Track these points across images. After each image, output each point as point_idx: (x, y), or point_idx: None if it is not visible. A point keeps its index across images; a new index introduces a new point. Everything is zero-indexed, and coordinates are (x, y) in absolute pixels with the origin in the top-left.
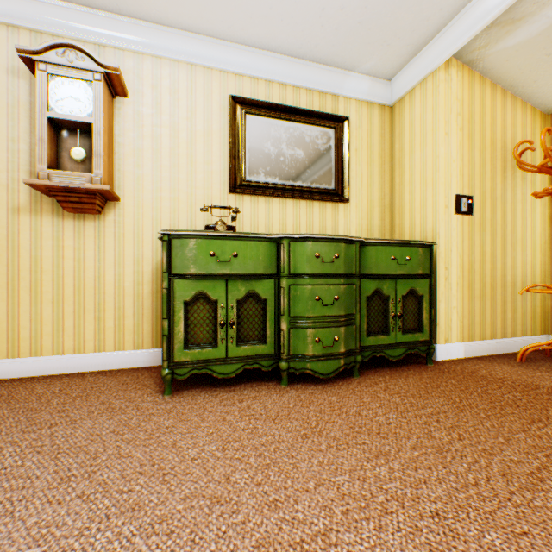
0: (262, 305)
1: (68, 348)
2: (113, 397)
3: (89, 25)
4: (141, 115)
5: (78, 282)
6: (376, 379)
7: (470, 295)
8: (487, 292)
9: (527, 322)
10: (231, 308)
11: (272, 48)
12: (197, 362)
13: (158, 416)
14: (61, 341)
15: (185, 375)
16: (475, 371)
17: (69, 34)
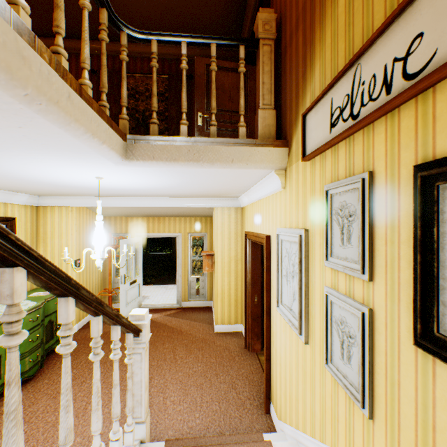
0: None
1: None
2: None
3: None
4: None
5: None
6: (54, 362)
7: None
8: None
9: None
10: None
11: None
12: None
13: None
14: None
15: None
16: (87, 335)
17: None
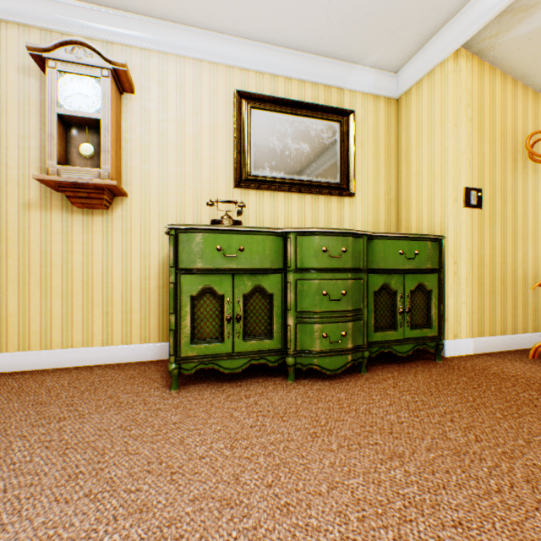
0: (268, 300)
1: (77, 342)
2: (120, 391)
3: (97, 23)
4: (148, 111)
5: (87, 276)
6: (384, 375)
7: (479, 290)
8: (497, 287)
9: (538, 317)
10: (237, 303)
11: (277, 42)
12: (203, 357)
13: (165, 411)
14: (70, 334)
15: (191, 370)
16: (486, 368)
17: (78, 31)
